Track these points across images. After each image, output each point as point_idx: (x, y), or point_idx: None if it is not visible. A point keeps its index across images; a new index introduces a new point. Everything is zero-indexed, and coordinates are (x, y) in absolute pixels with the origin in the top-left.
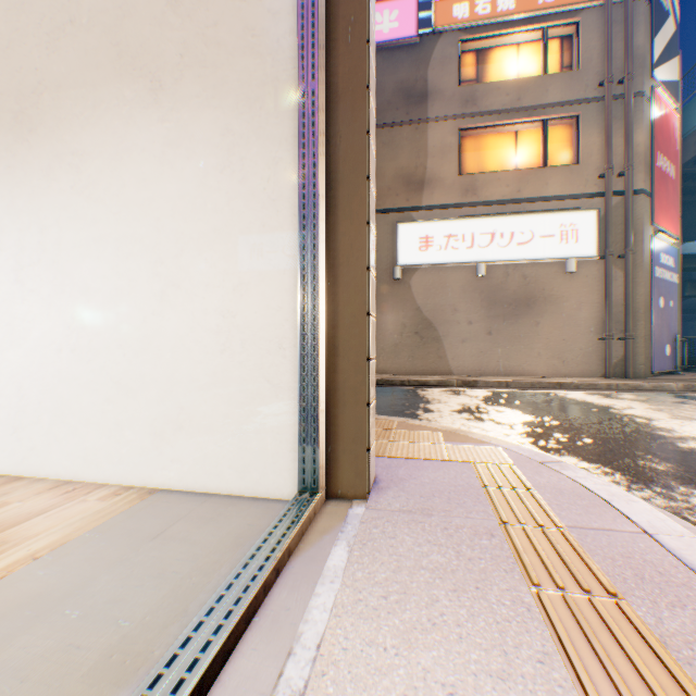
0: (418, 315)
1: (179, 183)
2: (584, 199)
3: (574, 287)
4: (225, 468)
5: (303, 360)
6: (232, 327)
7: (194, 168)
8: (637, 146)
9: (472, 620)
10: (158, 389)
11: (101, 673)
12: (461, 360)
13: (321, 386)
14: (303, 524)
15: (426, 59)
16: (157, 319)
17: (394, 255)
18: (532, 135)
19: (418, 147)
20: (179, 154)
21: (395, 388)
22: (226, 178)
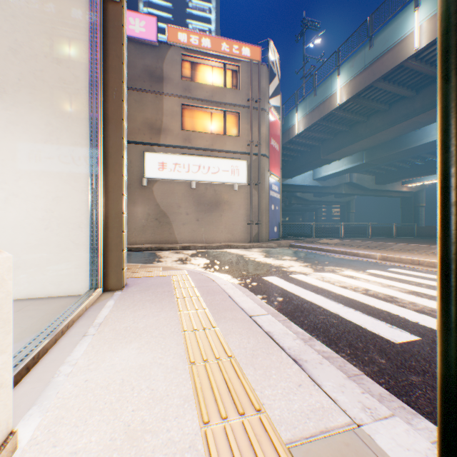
0: (158, 209)
1: (18, 143)
2: (242, 155)
3: (238, 198)
4: (48, 284)
5: (93, 232)
6: (52, 217)
7: (28, 137)
8: (263, 134)
9: (156, 306)
10: (3, 249)
11: (26, 333)
12: (183, 235)
13: (101, 243)
14: (95, 297)
15: (163, 57)
16: (2, 212)
17: (143, 170)
18: (219, 116)
19: (158, 108)
20: (18, 129)
21: (143, 252)
22: (49, 146)
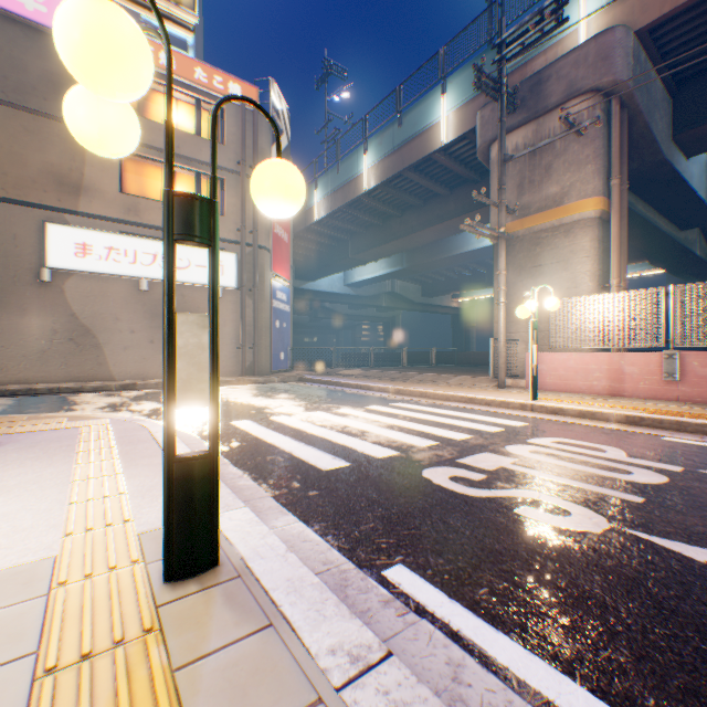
0: (75, 322)
1: None
2: (230, 244)
3: (223, 309)
4: None
5: None
6: None
7: None
8: (263, 216)
9: (42, 462)
10: None
11: None
12: (125, 366)
13: None
14: None
15: None
16: None
17: (43, 254)
18: (192, 180)
19: (75, 150)
20: None
21: (41, 397)
22: None
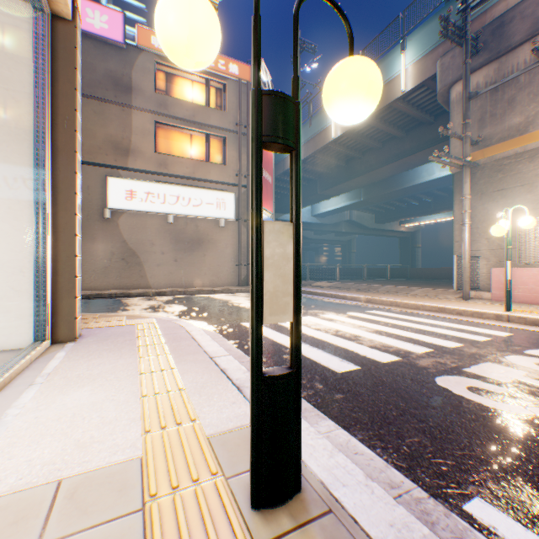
0: (125, 246)
1: None
2: (229, 186)
3: (225, 235)
4: None
5: (39, 277)
6: None
7: None
8: None
9: (114, 354)
10: None
11: None
12: (158, 278)
13: (50, 290)
14: (42, 349)
15: (132, 63)
16: None
17: (105, 199)
18: (203, 140)
19: (125, 124)
20: None
21: (105, 300)
22: None
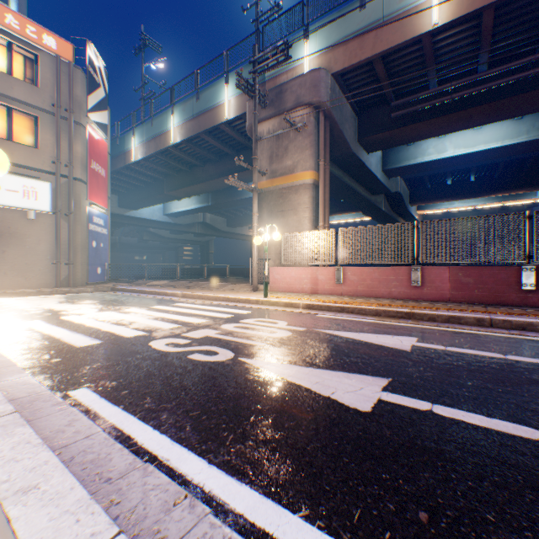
0: None
1: None
2: (44, 173)
3: (37, 229)
4: None
5: None
6: None
7: None
8: (79, 153)
9: None
10: None
11: None
12: None
13: None
14: None
15: None
16: None
17: None
18: (3, 113)
19: None
20: None
21: None
22: None
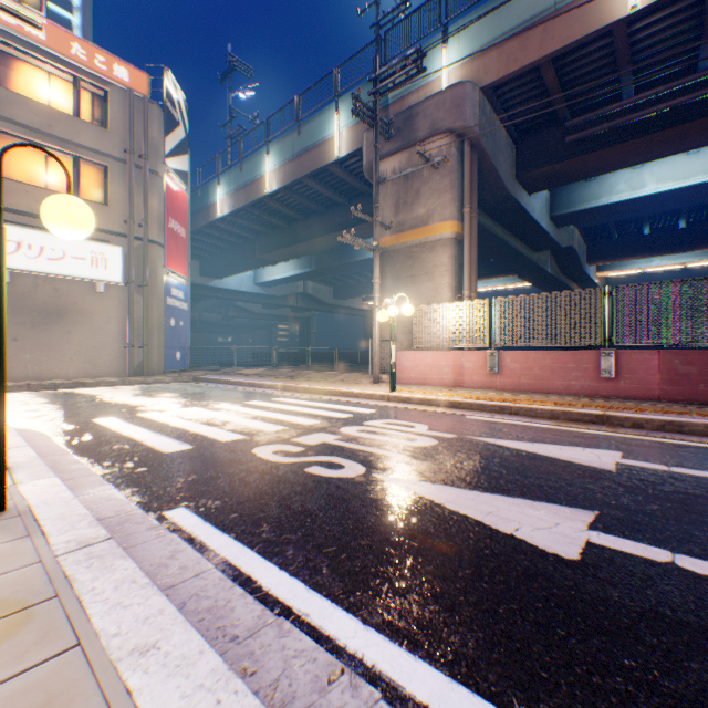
0: None
1: None
2: (115, 236)
3: (107, 305)
4: None
5: None
6: None
7: None
8: (155, 209)
9: None
10: None
11: None
12: None
13: None
14: None
15: None
16: None
17: None
18: (69, 163)
19: None
20: None
21: None
22: None
